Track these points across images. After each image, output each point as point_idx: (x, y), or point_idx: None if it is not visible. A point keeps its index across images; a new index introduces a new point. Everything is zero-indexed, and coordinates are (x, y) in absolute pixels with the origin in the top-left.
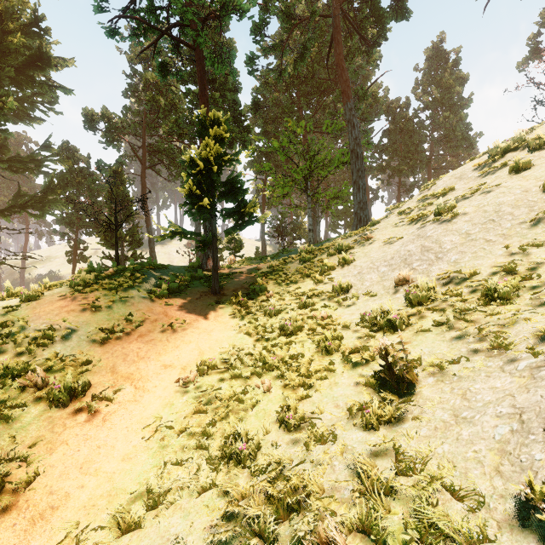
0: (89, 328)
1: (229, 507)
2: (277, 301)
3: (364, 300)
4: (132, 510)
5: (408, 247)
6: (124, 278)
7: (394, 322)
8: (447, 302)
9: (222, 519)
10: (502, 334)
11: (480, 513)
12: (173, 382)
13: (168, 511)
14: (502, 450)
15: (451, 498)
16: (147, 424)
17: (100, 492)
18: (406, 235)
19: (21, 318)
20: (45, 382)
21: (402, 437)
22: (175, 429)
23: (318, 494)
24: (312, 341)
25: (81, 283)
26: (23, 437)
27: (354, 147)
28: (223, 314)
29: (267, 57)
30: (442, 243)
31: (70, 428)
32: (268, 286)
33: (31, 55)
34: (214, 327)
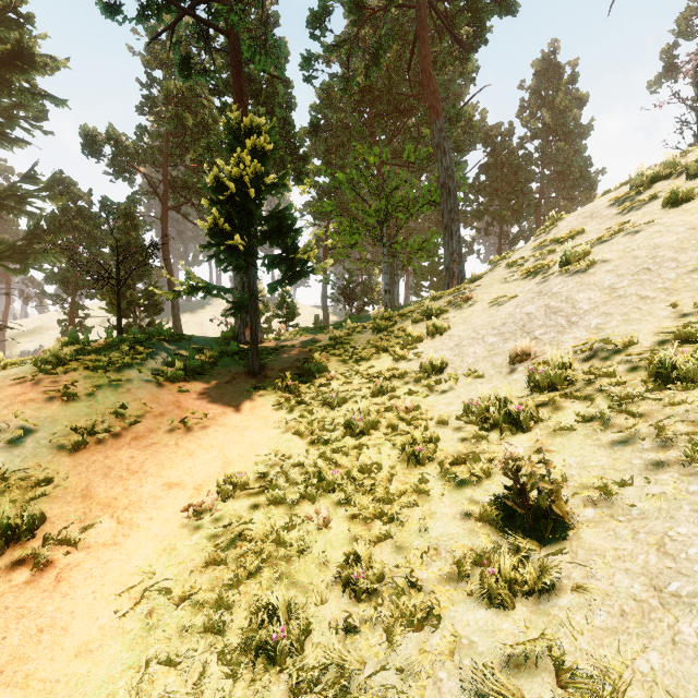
0: (56, 427)
1: None
2: (341, 385)
3: (465, 383)
4: None
5: (526, 308)
6: (120, 352)
7: (516, 416)
8: (593, 386)
9: None
10: None
11: None
12: (179, 512)
13: None
14: None
15: None
16: (129, 585)
17: None
18: (521, 293)
19: None
20: None
21: (560, 626)
22: (173, 595)
23: None
24: (392, 444)
25: (51, 359)
26: None
27: (445, 180)
28: (263, 405)
29: (330, 65)
30: (576, 301)
31: None
32: (329, 364)
33: (6, 51)
34: (248, 423)
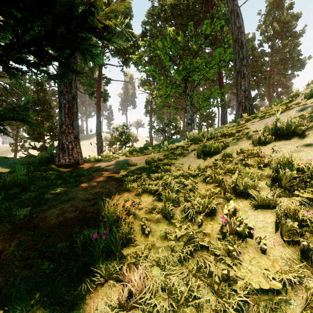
0: None
1: None
2: None
3: None
4: None
5: None
6: None
7: None
8: None
9: None
10: None
11: None
12: None
13: None
14: None
15: None
16: None
17: None
18: None
19: None
20: None
21: None
22: None
23: None
24: None
25: None
26: None
27: (238, 36)
28: None
29: (153, 2)
30: None
31: None
32: (139, 217)
33: None
34: None
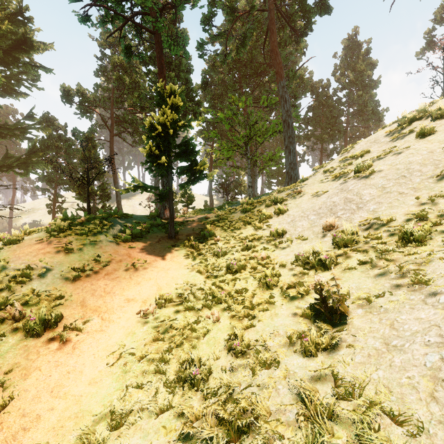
0: (63, 267)
1: (184, 429)
2: (223, 244)
3: (297, 243)
4: (96, 431)
5: (333, 199)
6: (94, 225)
7: (324, 261)
8: (369, 244)
9: (178, 440)
10: (421, 271)
11: (422, 439)
12: (135, 314)
13: (129, 431)
14: (435, 377)
15: (391, 423)
16: (112, 351)
17: (68, 414)
18: (331, 189)
19: (3, 259)
20: (22, 315)
21: (339, 363)
22: (136, 356)
23: (265, 416)
24: (254, 277)
25: (56, 229)
26: (0, 364)
27: (286, 118)
28: (178, 255)
29: (214, 45)
30: (362, 195)
31: (43, 356)
32: (216, 232)
33: (16, 40)
34: (170, 266)
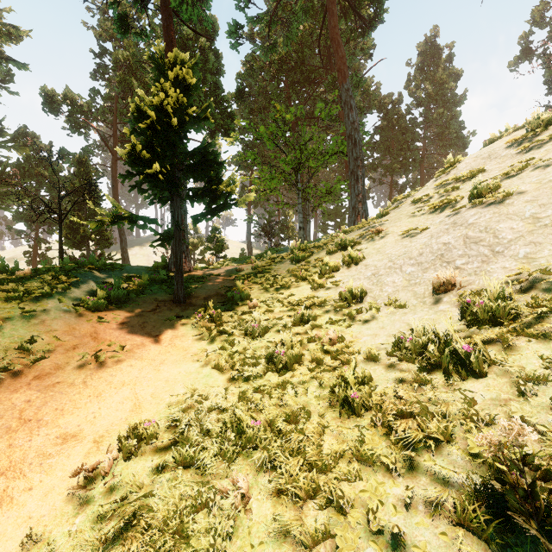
0: None
1: None
2: (263, 313)
3: (388, 313)
4: None
5: (442, 239)
6: (42, 281)
7: (464, 357)
8: (547, 322)
9: None
10: None
11: None
12: (68, 476)
13: None
14: None
15: None
16: None
17: None
18: (432, 225)
19: None
20: None
21: None
22: None
23: None
24: (319, 383)
25: None
26: None
27: (352, 132)
28: (184, 334)
29: (253, 42)
30: (497, 231)
31: None
32: (252, 292)
33: None
34: (166, 356)
